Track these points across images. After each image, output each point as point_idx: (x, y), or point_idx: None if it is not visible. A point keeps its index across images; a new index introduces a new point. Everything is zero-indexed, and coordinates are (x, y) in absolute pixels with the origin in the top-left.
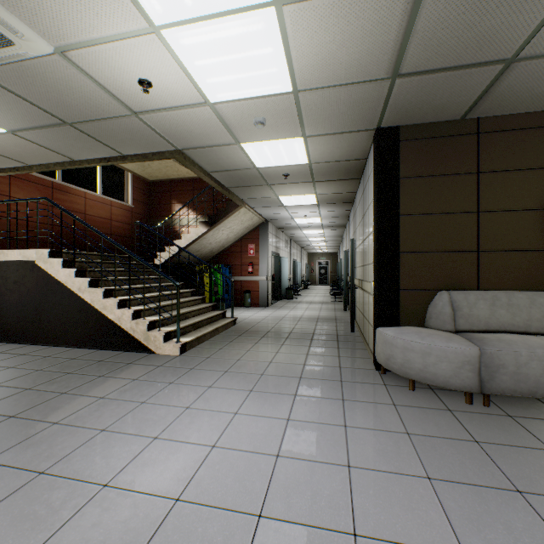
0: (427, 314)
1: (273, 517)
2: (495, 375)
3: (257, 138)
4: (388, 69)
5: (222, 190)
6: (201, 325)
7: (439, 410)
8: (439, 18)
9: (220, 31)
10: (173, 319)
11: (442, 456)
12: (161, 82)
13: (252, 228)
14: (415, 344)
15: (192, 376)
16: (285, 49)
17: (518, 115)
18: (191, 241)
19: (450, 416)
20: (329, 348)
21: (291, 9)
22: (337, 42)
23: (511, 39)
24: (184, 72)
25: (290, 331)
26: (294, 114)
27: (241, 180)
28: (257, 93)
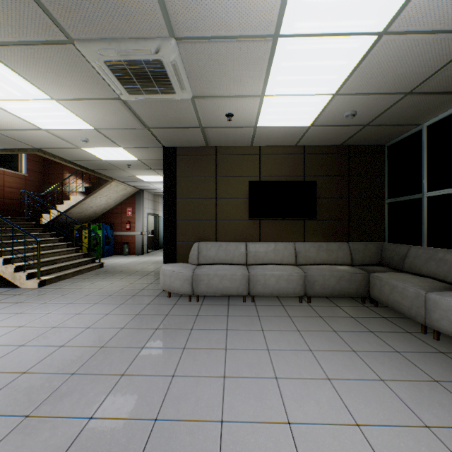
0: (189, 255)
1: (29, 345)
2: (199, 285)
3: (91, 146)
4: (141, 125)
5: (87, 171)
6: (68, 268)
7: (169, 305)
8: (145, 112)
9: (28, 105)
10: (42, 264)
11: (141, 321)
12: (4, 119)
13: (130, 195)
14: (168, 272)
15: (37, 299)
16: (74, 114)
17: (235, 147)
18: (72, 206)
19: (171, 306)
20: (151, 279)
21: (64, 102)
22: (101, 114)
23: (191, 121)
24: (17, 116)
25: (138, 270)
26: (105, 138)
27: (99, 166)
28: (72, 128)
